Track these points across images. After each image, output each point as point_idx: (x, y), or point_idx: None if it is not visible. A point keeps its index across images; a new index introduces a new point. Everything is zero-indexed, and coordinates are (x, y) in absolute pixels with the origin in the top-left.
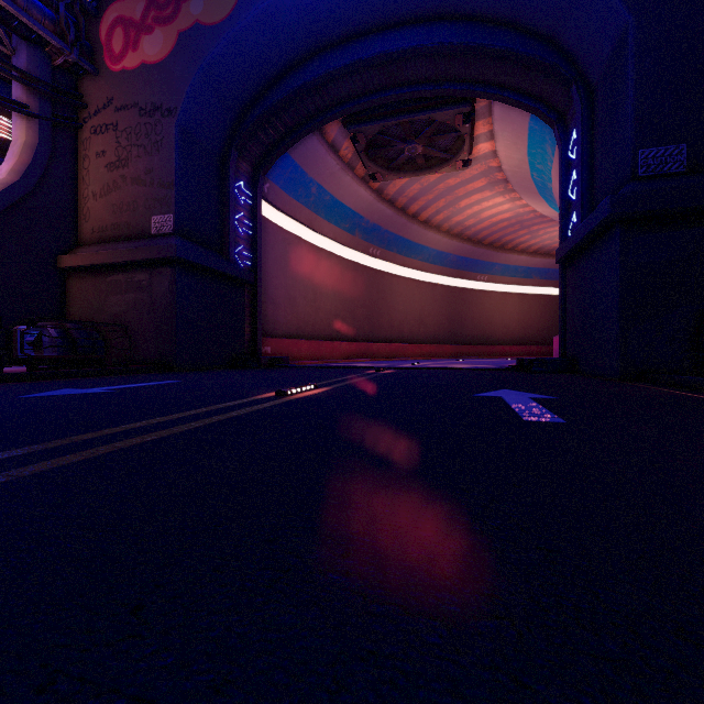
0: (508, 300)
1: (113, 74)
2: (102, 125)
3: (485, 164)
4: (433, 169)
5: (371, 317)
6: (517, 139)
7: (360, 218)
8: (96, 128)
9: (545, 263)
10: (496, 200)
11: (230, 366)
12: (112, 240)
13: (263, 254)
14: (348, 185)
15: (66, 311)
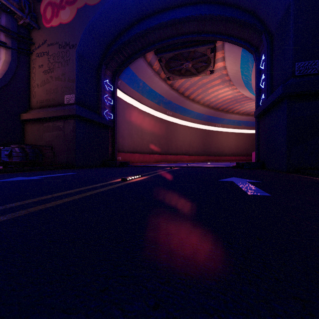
0: (230, 136)
1: (47, 28)
2: (41, 53)
3: (220, 72)
4: (196, 75)
5: (167, 143)
6: (235, 60)
7: (162, 97)
8: (38, 54)
9: (247, 118)
10: (225, 89)
11: (102, 166)
12: (46, 106)
13: (117, 114)
14: (157, 82)
15: (24, 140)
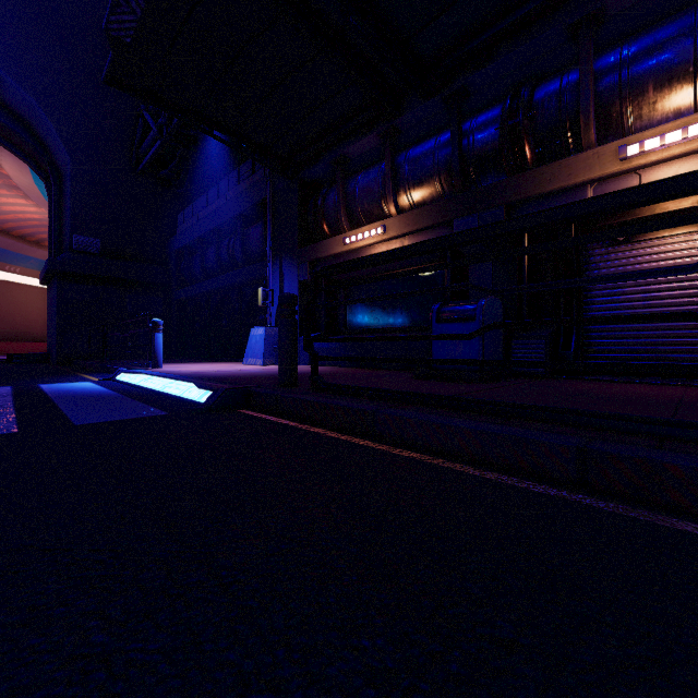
0: None
1: None
2: None
3: None
4: None
5: None
6: (21, 168)
7: None
8: None
9: None
10: (19, 201)
11: None
12: None
13: None
14: None
15: None
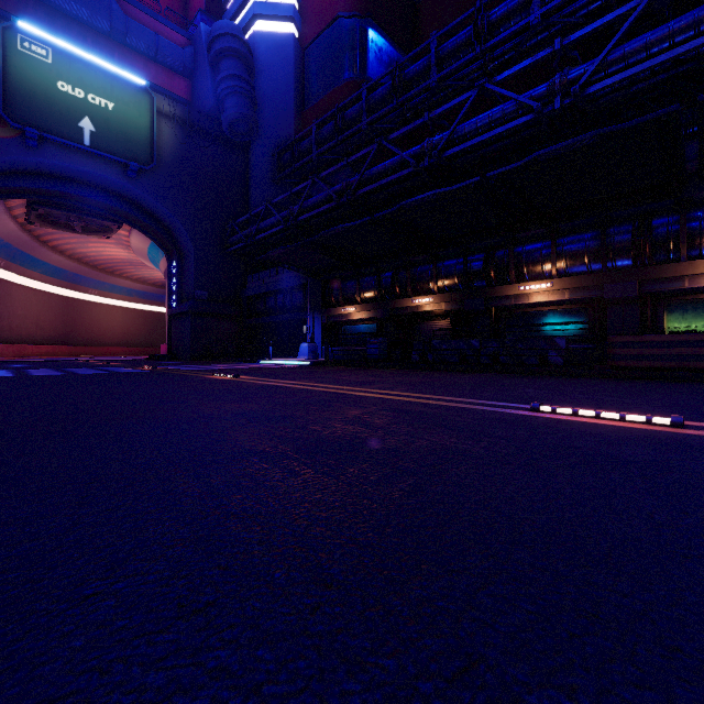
0: (115, 312)
1: None
2: None
3: (118, 236)
4: (85, 233)
5: None
6: (144, 242)
7: None
8: None
9: (143, 288)
10: (118, 250)
11: None
12: None
13: None
14: (2, 219)
15: None
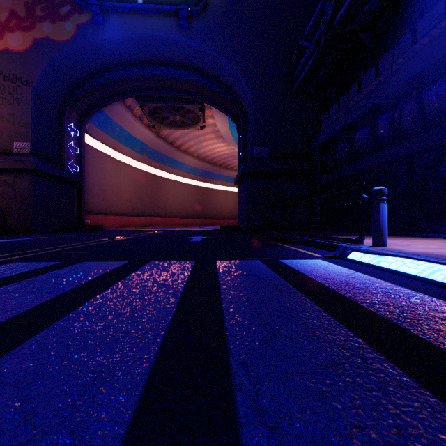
0: (230, 195)
1: None
2: None
3: (212, 128)
4: (186, 128)
5: (153, 202)
6: (224, 122)
7: (146, 146)
8: None
9: None
10: (220, 145)
11: (66, 231)
12: None
13: (85, 165)
14: (138, 128)
15: None
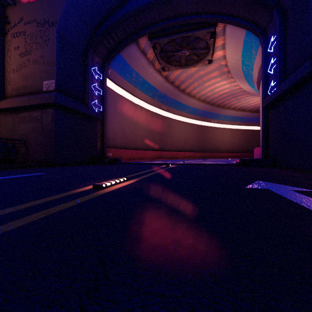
0: (226, 132)
1: (23, 4)
2: (17, 32)
3: (219, 63)
4: (193, 65)
5: (162, 139)
6: (237, 47)
7: (157, 90)
8: (14, 34)
9: (243, 114)
10: (222, 83)
11: (88, 163)
12: (23, 94)
13: (108, 106)
14: (151, 73)
15: None
